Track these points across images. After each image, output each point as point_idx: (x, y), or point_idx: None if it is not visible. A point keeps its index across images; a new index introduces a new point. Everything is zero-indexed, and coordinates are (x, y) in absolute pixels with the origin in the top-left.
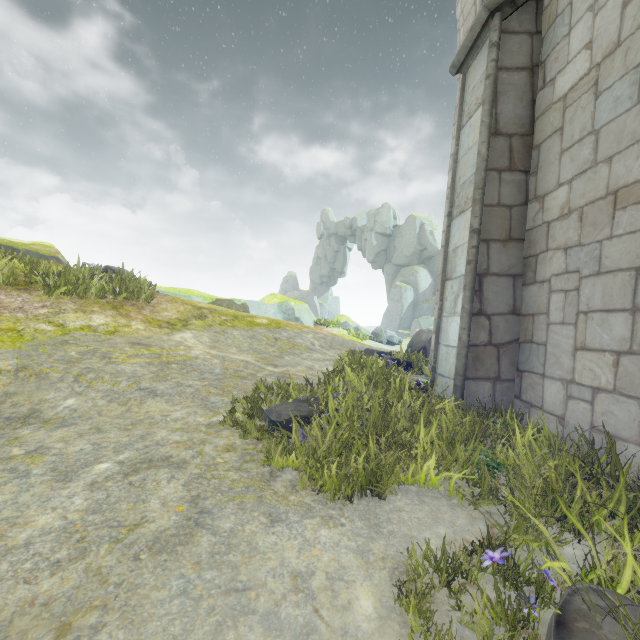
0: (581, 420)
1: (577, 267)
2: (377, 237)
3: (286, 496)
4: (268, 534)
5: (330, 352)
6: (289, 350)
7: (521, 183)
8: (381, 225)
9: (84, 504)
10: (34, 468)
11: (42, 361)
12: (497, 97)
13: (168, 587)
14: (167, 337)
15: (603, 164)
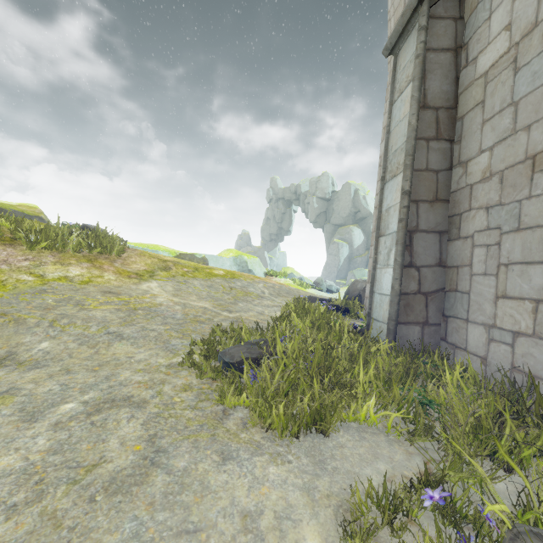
0: (502, 361)
1: (498, 224)
2: (318, 201)
3: (237, 434)
4: (220, 472)
5: (278, 299)
6: (242, 297)
7: (446, 150)
8: (321, 191)
9: (46, 444)
10: (3, 409)
11: (21, 308)
12: (425, 75)
13: (121, 530)
14: (135, 286)
15: (522, 132)
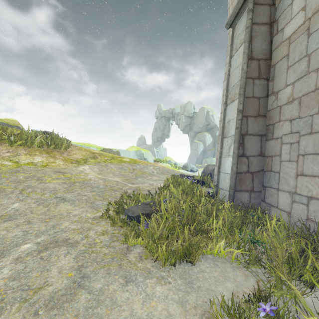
0: (301, 214)
1: (298, 130)
2: (185, 118)
3: (136, 263)
4: (123, 291)
5: (162, 176)
6: (140, 175)
7: (265, 85)
8: (187, 112)
9: (9, 273)
10: None
11: (2, 182)
12: (252, 39)
13: None
14: (75, 168)
15: (313, 72)
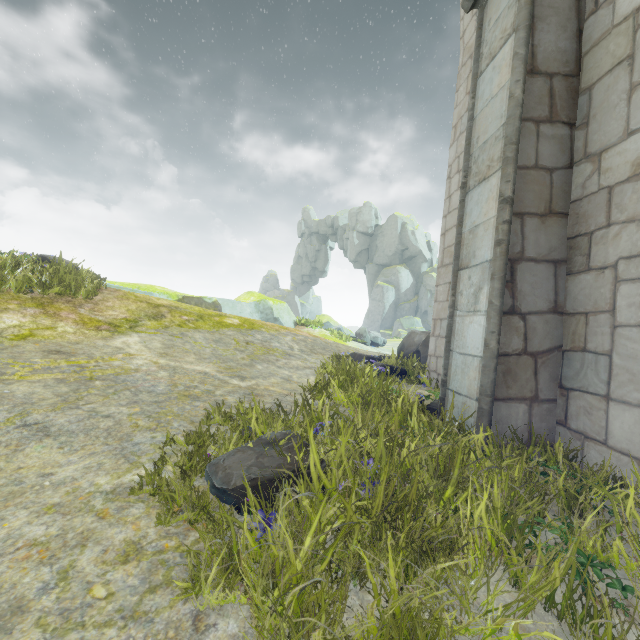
0: None
1: None
2: (359, 236)
3: None
4: None
5: (311, 357)
6: (262, 356)
7: (564, 139)
8: (363, 224)
9: None
10: None
11: None
12: (534, 23)
13: None
14: (103, 342)
15: None
